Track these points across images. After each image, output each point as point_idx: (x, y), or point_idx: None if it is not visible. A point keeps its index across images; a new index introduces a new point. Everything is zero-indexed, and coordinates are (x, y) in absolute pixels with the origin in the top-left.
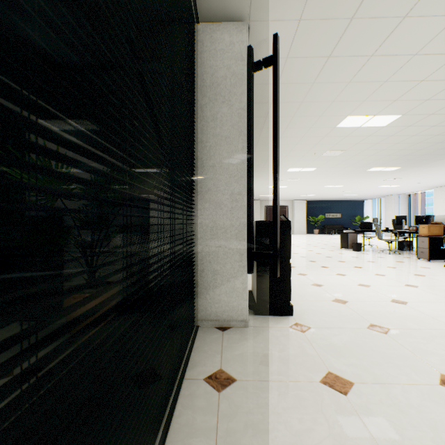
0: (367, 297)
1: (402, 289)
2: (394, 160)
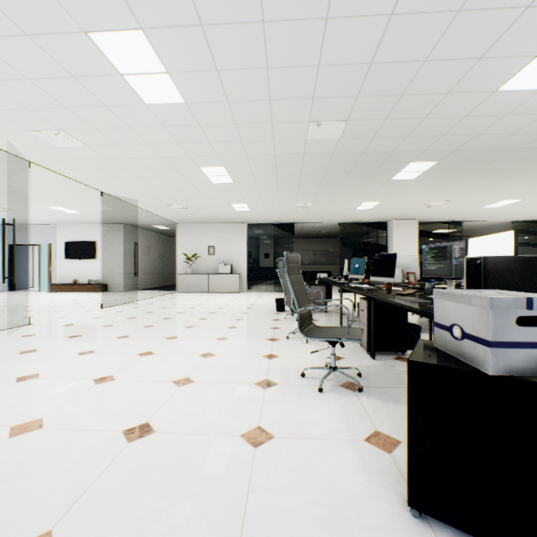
0: None
1: None
2: None
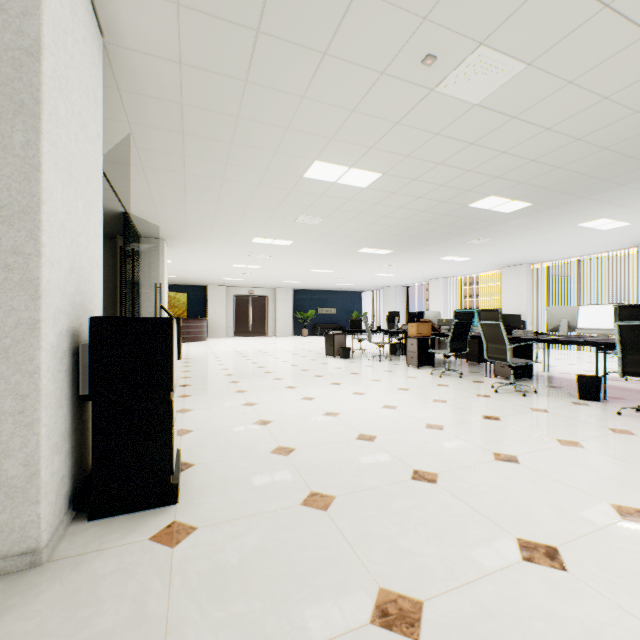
0: (327, 436)
1: (378, 414)
2: (385, 240)
